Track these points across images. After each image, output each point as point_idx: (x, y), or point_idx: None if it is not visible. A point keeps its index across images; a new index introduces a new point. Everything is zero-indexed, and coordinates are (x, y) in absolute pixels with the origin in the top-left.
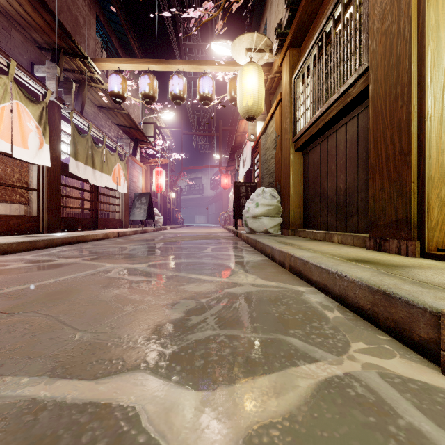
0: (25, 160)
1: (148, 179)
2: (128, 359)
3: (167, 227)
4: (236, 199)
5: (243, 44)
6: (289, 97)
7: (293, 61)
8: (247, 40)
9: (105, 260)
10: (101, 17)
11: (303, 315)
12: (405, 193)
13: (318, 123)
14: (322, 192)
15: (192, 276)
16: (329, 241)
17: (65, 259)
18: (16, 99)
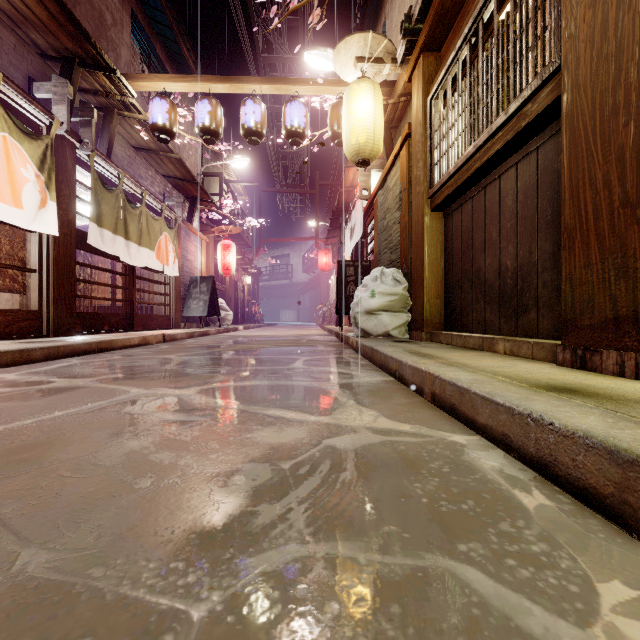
0: (18, 226)
1: (211, 257)
2: (104, 638)
3: (238, 326)
4: (340, 286)
5: (351, 51)
6: (423, 128)
7: (429, 73)
8: (358, 44)
9: (132, 381)
10: (140, 15)
11: (476, 501)
12: (632, 272)
13: (470, 165)
14: (475, 274)
15: (269, 412)
16: (490, 351)
17: (68, 379)
18: (2, 131)
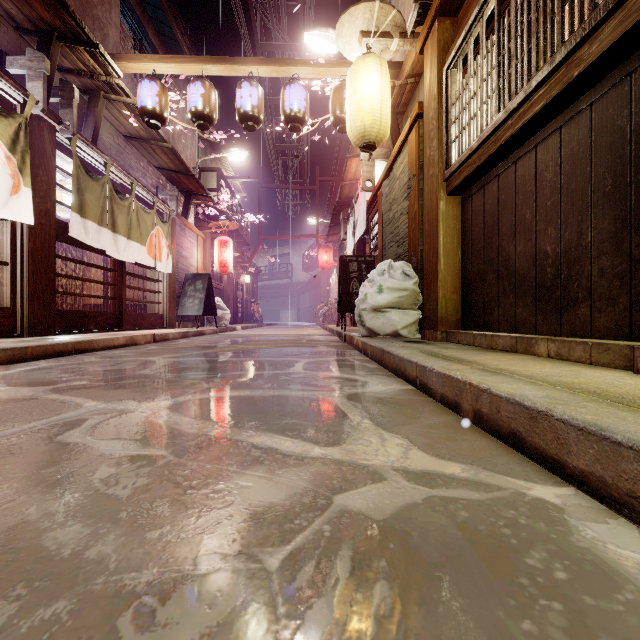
0: None
1: (207, 254)
2: None
3: (236, 326)
4: (342, 283)
5: (355, 24)
6: (438, 102)
7: (445, 40)
8: (363, 16)
9: (93, 391)
10: None
11: None
12: None
13: (498, 135)
14: (502, 264)
15: (256, 439)
16: (527, 353)
17: (18, 387)
18: None
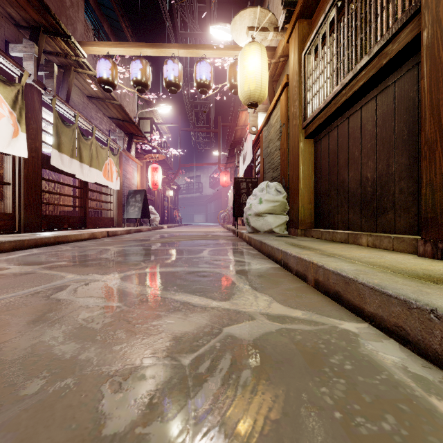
0: None
1: (144, 176)
2: None
3: (163, 225)
4: (236, 196)
5: (244, 22)
6: (298, 76)
7: (303, 34)
8: (249, 17)
9: (71, 268)
10: (91, 1)
11: (396, 417)
12: None
13: (337, 100)
14: (340, 185)
15: (177, 297)
16: (354, 244)
17: (22, 266)
18: None
